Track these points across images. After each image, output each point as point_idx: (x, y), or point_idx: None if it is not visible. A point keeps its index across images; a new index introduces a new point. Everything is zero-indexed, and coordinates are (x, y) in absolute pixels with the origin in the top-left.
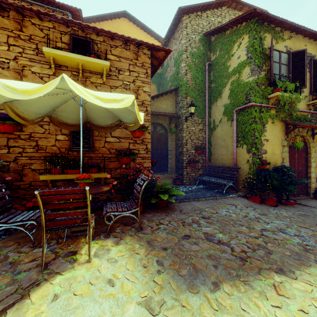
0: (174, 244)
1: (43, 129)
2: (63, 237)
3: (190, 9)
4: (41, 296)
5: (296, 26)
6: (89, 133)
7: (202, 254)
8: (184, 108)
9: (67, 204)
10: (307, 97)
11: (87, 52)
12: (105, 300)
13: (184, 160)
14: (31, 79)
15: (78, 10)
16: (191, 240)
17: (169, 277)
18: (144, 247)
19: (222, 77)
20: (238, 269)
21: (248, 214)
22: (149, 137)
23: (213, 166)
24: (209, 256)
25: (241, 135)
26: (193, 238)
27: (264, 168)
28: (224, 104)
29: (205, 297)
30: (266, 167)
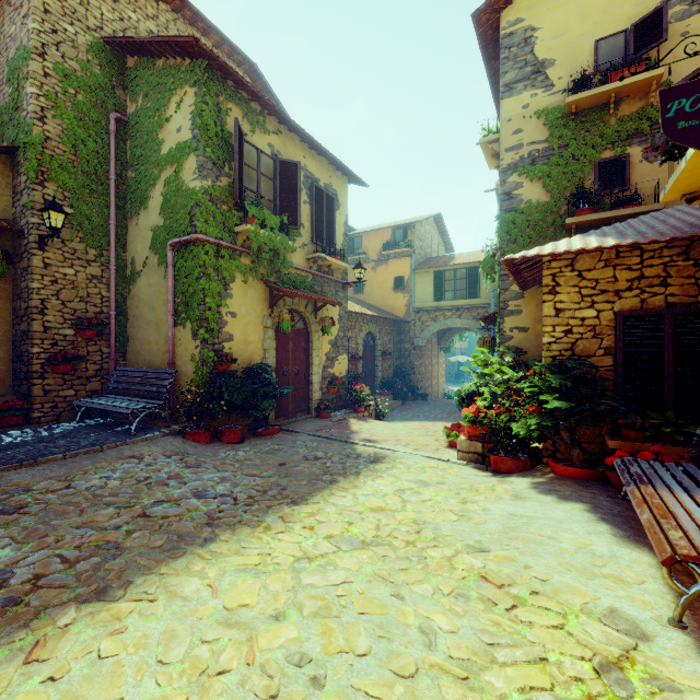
0: None
1: None
2: None
3: None
4: None
5: (282, 114)
6: None
7: None
8: (35, 212)
9: None
10: (307, 246)
11: None
12: None
13: (35, 356)
14: None
15: None
16: None
17: None
18: None
19: (149, 160)
20: None
21: (159, 472)
22: None
23: (128, 368)
24: None
25: (184, 301)
26: None
27: (228, 369)
28: (152, 225)
29: None
30: (232, 367)
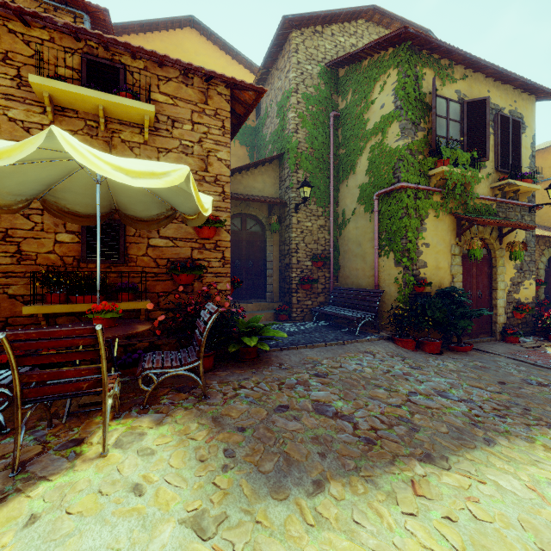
0: (259, 421)
1: (31, 222)
2: (63, 415)
3: (304, 21)
4: (5, 519)
5: (472, 58)
6: (118, 231)
7: (303, 436)
8: (293, 190)
9: (63, 356)
10: (491, 175)
11: (113, 86)
12: (122, 519)
13: (293, 279)
14: (8, 131)
15: (102, 11)
16: (289, 413)
17: (242, 475)
18: (207, 428)
19: (356, 137)
20: (360, 458)
21: (393, 367)
22: (227, 239)
23: (342, 288)
24: (315, 438)
25: (387, 237)
26: (293, 411)
27: (423, 291)
28: (359, 183)
29: (297, 505)
30: (426, 289)
